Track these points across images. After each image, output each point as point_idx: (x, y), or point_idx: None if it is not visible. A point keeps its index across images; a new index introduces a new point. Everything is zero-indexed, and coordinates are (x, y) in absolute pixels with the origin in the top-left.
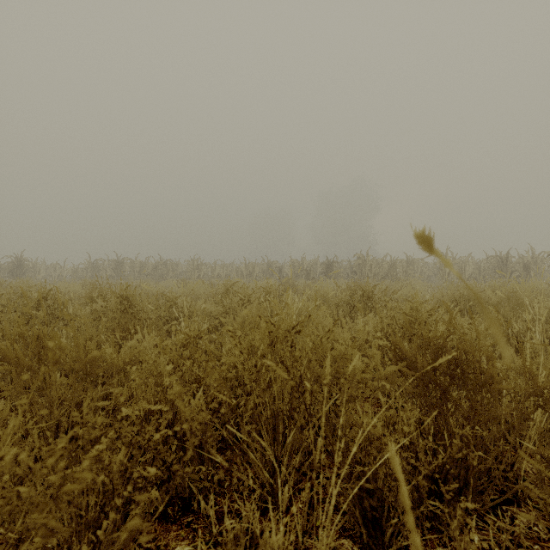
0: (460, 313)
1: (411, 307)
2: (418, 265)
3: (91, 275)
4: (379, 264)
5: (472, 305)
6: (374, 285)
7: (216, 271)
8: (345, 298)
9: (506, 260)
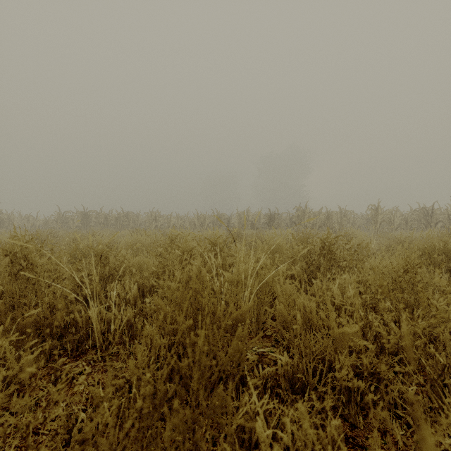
0: (433, 268)
1: (407, 268)
2: (351, 216)
3: (60, 225)
4: (316, 215)
5: (445, 259)
6: (336, 237)
7: (172, 221)
8: (301, 251)
9: (431, 212)
